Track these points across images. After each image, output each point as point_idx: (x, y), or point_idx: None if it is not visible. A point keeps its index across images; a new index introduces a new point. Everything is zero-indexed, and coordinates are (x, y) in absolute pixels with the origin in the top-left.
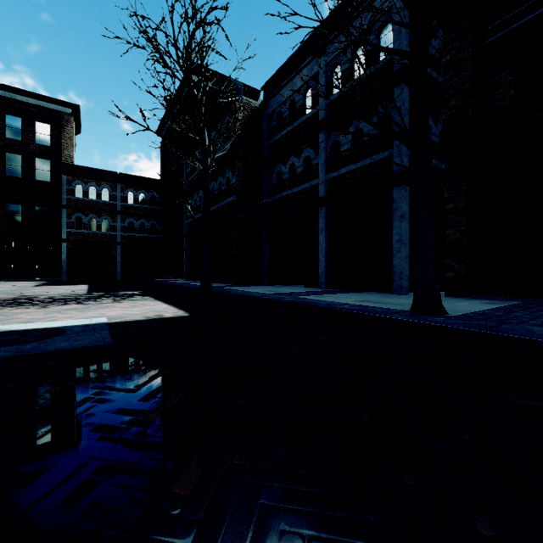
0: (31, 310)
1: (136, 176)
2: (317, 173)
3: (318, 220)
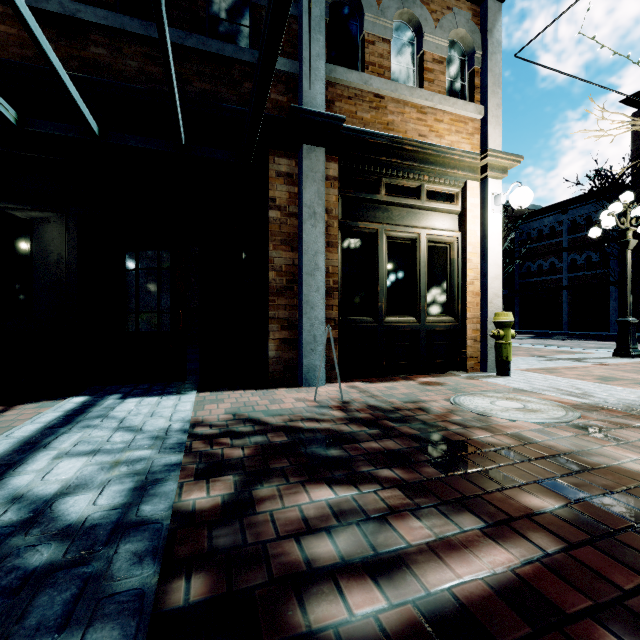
0: None
1: None
2: (560, 272)
3: (561, 296)
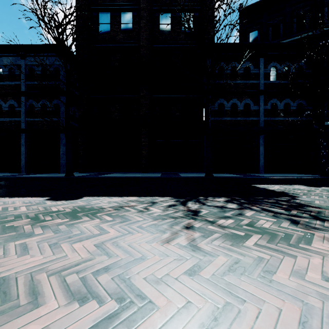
0: None
1: None
2: (20, 115)
3: (20, 139)
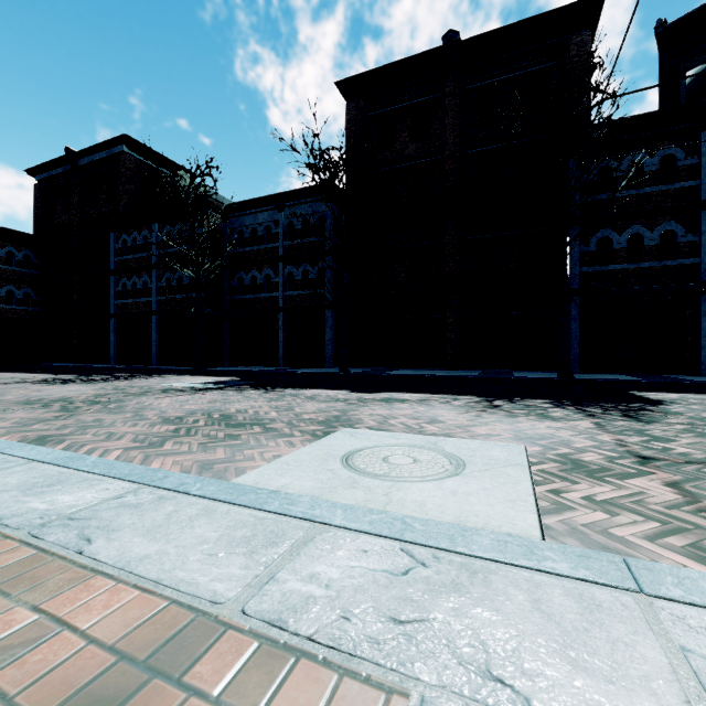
0: (144, 381)
1: (2, 227)
2: (277, 288)
3: (277, 321)
